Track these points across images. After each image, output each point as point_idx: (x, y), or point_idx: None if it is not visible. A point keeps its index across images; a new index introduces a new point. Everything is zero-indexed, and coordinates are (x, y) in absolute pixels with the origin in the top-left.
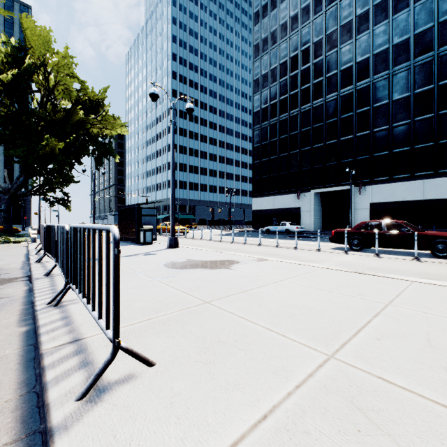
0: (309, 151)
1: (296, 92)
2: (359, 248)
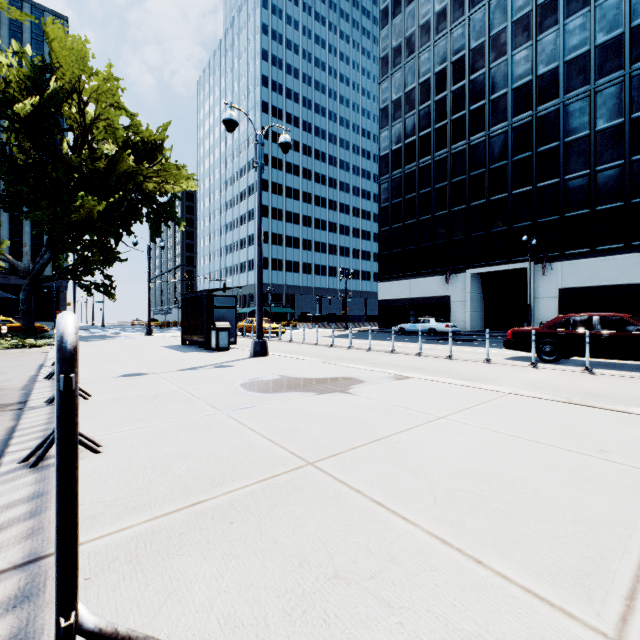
0: (464, 211)
1: (444, 124)
2: (554, 359)
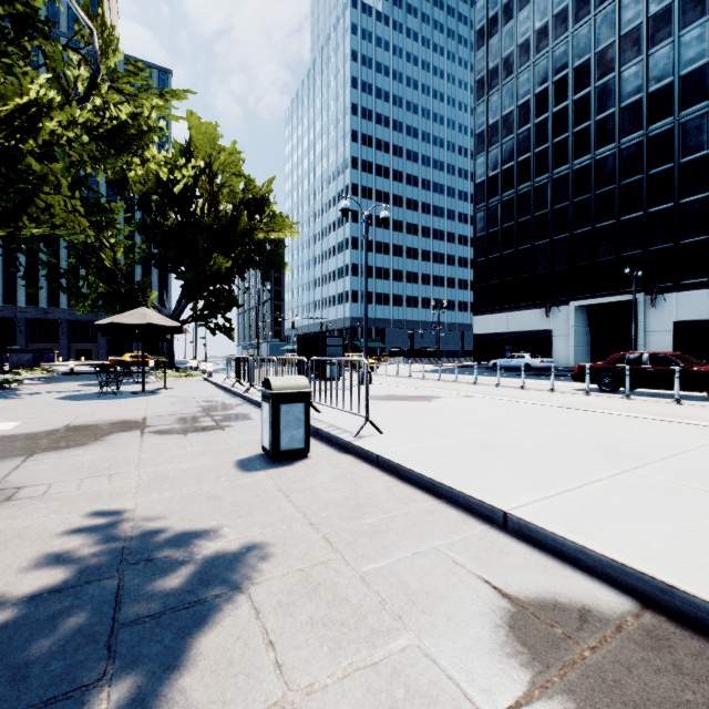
0: (567, 240)
1: (545, 148)
2: (611, 389)
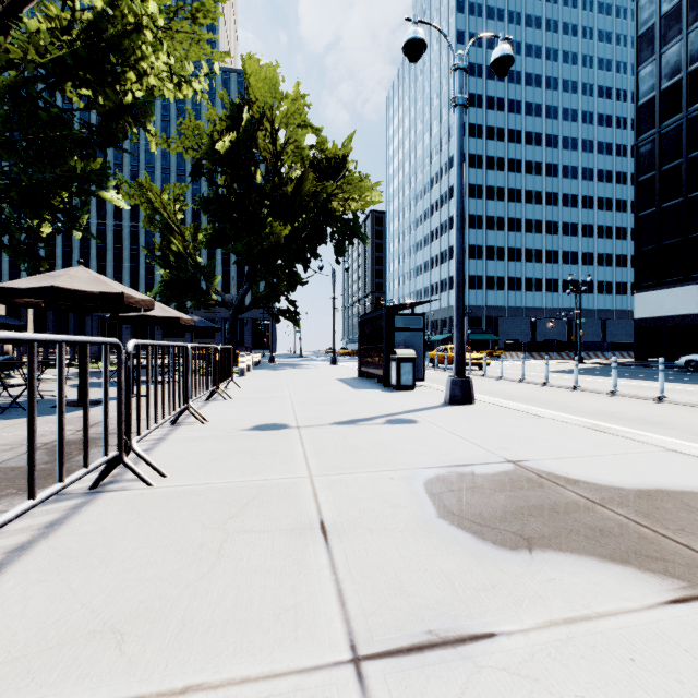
0: None
1: None
2: None
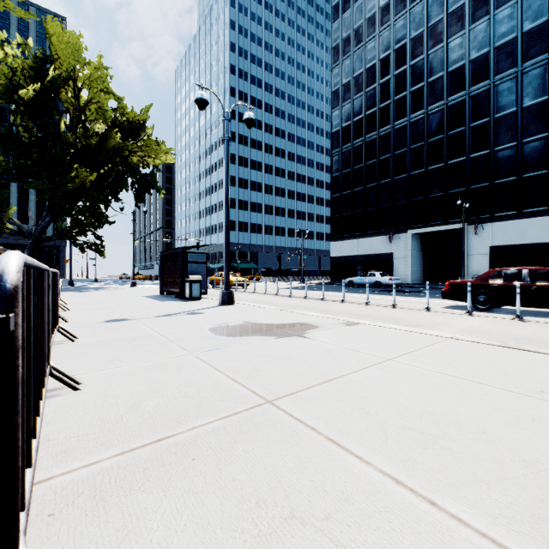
0: (405, 179)
1: (388, 104)
2: (487, 308)
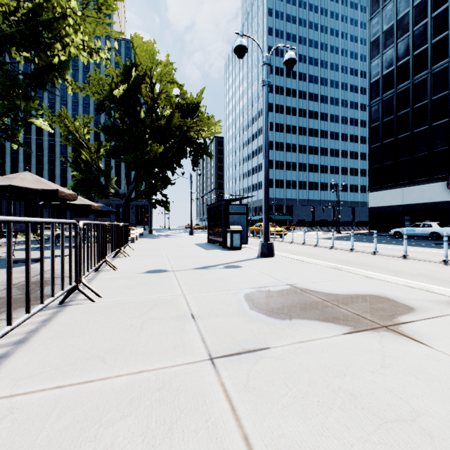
0: None
1: (443, 36)
2: None
